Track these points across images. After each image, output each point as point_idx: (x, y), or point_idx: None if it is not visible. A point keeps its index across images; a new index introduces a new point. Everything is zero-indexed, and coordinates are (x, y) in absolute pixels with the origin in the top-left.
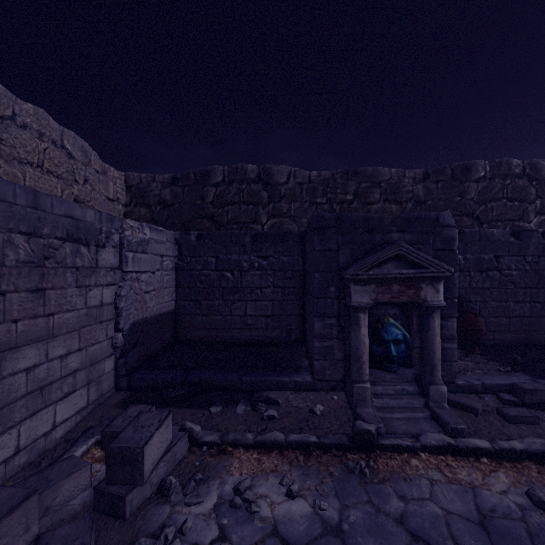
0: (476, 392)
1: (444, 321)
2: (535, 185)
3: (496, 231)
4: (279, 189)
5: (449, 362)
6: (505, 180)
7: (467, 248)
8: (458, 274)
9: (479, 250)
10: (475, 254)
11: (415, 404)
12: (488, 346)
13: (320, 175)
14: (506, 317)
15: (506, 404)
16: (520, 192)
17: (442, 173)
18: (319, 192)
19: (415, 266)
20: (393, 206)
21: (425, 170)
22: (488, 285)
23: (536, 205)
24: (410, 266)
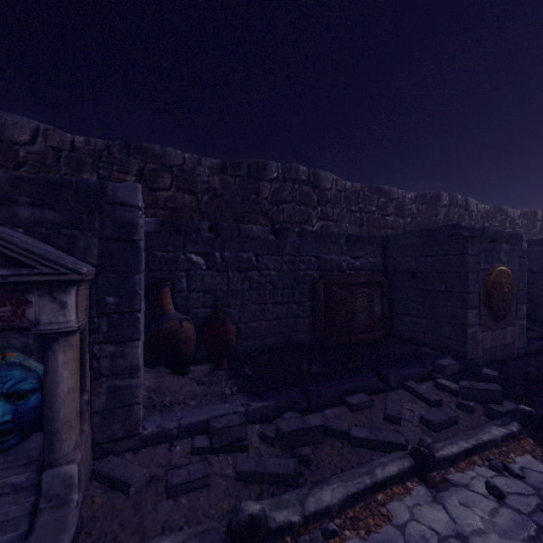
0: (171, 439)
1: (122, 346)
2: (317, 192)
3: (257, 227)
4: (15, 150)
5: (128, 406)
6: (294, 184)
7: (225, 244)
8: (216, 275)
9: (238, 248)
10: (235, 251)
11: (11, 514)
12: (249, 353)
13: (89, 143)
14: (266, 320)
15: (194, 453)
16: (306, 197)
17: (239, 167)
18: (87, 164)
19: (14, 264)
20: (187, 196)
21: (222, 162)
22: (248, 287)
23: (317, 211)
24: (4, 264)
